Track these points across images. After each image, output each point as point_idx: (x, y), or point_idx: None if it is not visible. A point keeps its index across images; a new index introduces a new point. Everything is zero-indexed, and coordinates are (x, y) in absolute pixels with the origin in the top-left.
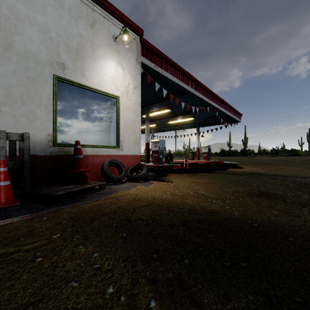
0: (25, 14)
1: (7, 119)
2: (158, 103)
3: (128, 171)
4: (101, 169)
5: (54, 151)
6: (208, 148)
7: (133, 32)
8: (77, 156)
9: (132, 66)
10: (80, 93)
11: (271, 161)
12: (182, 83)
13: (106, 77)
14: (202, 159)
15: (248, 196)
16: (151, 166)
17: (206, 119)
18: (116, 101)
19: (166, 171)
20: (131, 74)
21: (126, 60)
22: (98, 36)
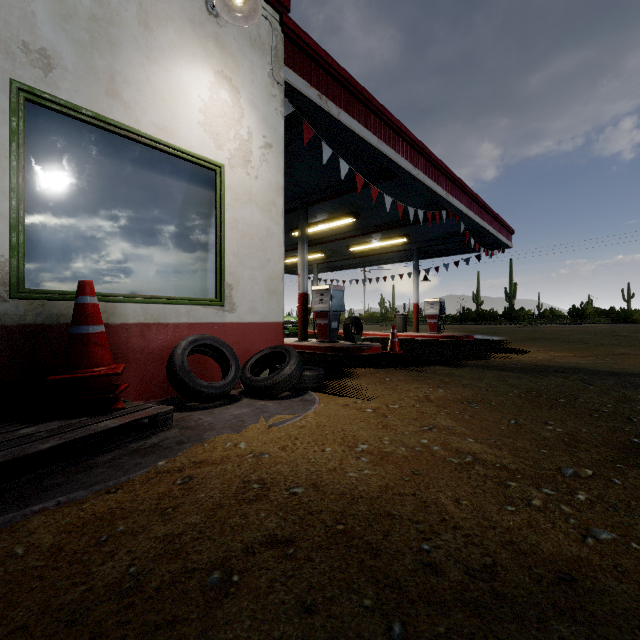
0: None
1: None
2: (327, 202)
3: (248, 366)
4: (167, 365)
5: (12, 313)
6: (439, 306)
7: (264, 0)
8: (81, 328)
9: (261, 89)
10: (104, 145)
11: (580, 335)
12: (387, 148)
13: (185, 109)
14: (423, 329)
15: (630, 463)
16: (311, 347)
17: (435, 242)
18: (215, 179)
19: (348, 362)
20: (256, 109)
21: (242, 71)
22: None
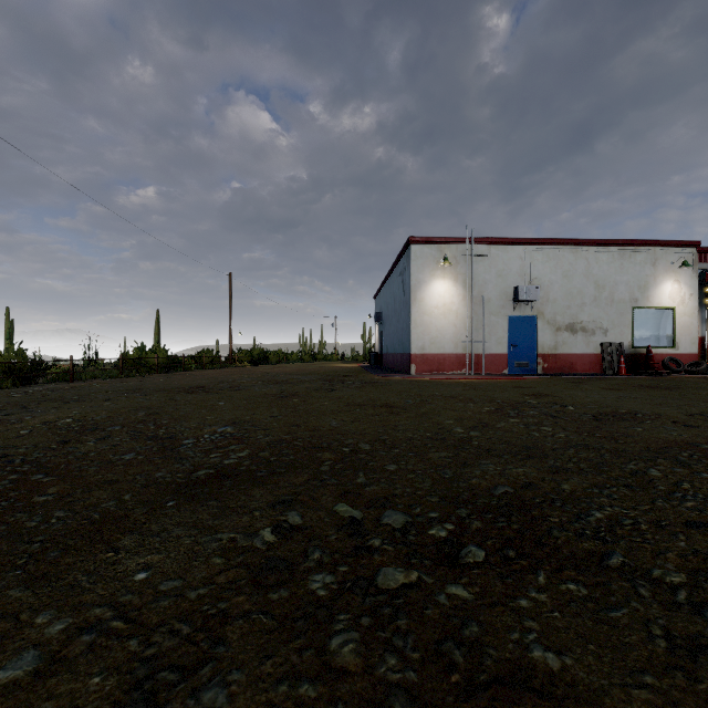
0: (619, 280)
1: (612, 336)
2: None
3: (685, 366)
4: (662, 364)
5: (631, 351)
6: None
7: (689, 247)
8: (649, 354)
9: (688, 277)
10: (645, 313)
11: None
12: None
13: (664, 296)
14: None
15: None
16: None
17: None
18: (672, 312)
19: None
20: (686, 285)
21: (681, 275)
22: (657, 269)
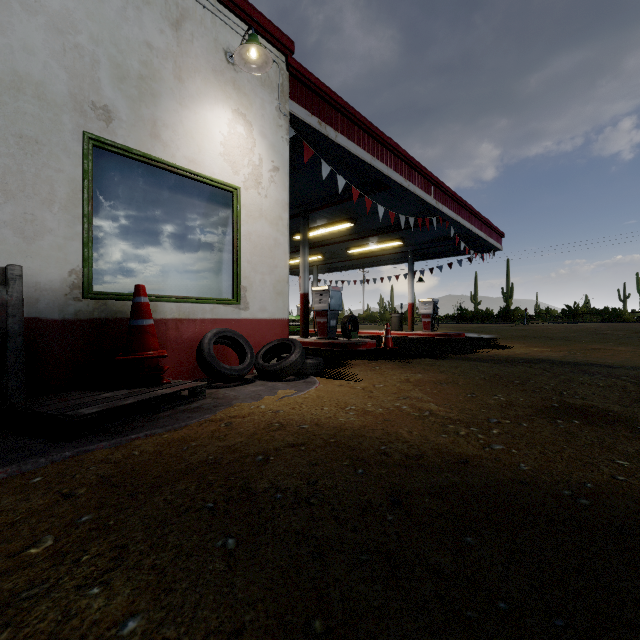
0: None
1: None
2: (326, 209)
3: (260, 355)
4: (197, 352)
5: (84, 310)
6: (433, 305)
7: (272, 46)
8: (138, 321)
9: (270, 121)
10: (148, 177)
11: (566, 333)
12: (380, 163)
13: (209, 144)
14: (419, 328)
15: (541, 416)
16: (312, 344)
17: (429, 245)
18: (232, 199)
19: (345, 355)
20: (266, 138)
21: (255, 108)
22: (190, 49)
